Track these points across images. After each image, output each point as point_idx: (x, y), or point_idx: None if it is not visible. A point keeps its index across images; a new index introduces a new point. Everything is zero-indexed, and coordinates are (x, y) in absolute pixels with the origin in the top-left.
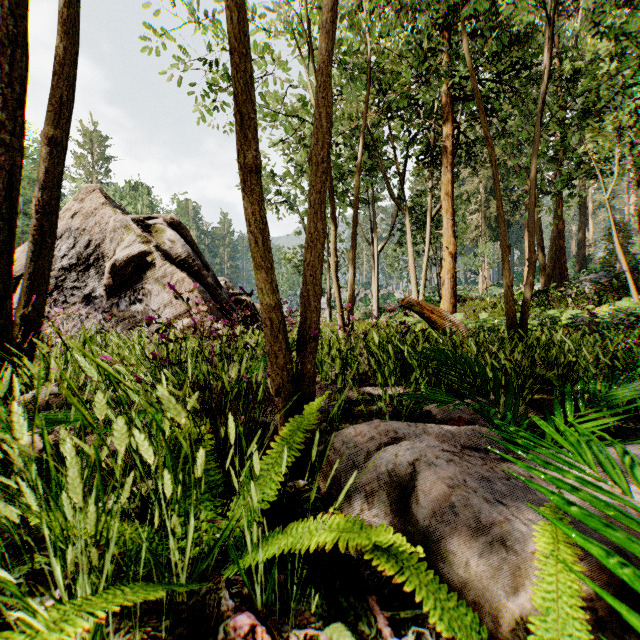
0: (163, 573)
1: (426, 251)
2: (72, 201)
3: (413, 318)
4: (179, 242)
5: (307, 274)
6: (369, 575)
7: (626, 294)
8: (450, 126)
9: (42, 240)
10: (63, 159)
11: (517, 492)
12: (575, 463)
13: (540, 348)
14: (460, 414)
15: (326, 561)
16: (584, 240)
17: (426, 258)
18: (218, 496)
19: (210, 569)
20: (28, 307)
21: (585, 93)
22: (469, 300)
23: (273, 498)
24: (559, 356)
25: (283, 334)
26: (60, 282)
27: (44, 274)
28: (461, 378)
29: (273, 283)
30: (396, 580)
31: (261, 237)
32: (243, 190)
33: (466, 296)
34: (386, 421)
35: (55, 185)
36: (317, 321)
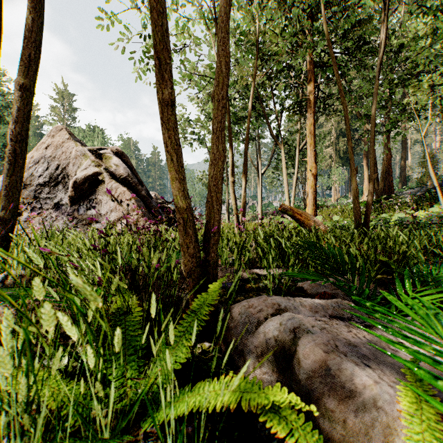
0: (89, 429)
1: (295, 173)
2: (46, 137)
3: (287, 220)
4: (121, 166)
5: (211, 184)
6: (261, 426)
7: (436, 203)
8: (312, 85)
9: (15, 161)
10: (31, 101)
11: (379, 356)
12: (418, 329)
13: (379, 241)
14: (324, 289)
15: (226, 413)
16: (405, 166)
17: (295, 178)
18: (142, 356)
19: (131, 421)
20: (5, 210)
21: (410, 59)
22: (325, 207)
23: (184, 360)
24: (393, 246)
25: (193, 230)
26: (37, 194)
27: (17, 186)
28: (326, 263)
29: (185, 191)
30: (287, 442)
31: (176, 155)
32: (162, 119)
33: (323, 205)
34: (271, 296)
35: (25, 120)
36: (219, 220)
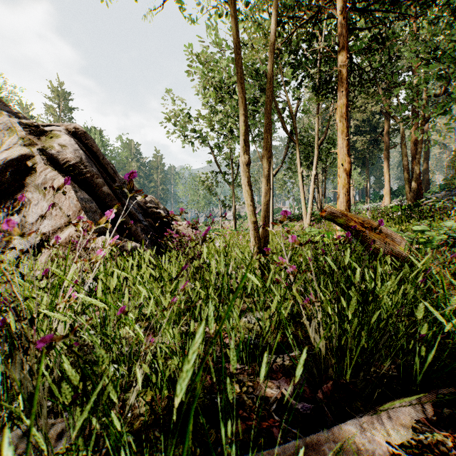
0: None
1: (313, 173)
2: None
3: (314, 229)
4: (72, 147)
5: None
6: None
7: None
8: (345, 54)
9: None
10: None
11: None
12: None
13: None
14: None
15: None
16: (427, 168)
17: (313, 179)
18: None
19: None
20: None
21: None
22: None
23: None
24: None
25: None
26: None
27: None
28: None
29: None
30: None
31: None
32: None
33: None
34: None
35: None
36: None
